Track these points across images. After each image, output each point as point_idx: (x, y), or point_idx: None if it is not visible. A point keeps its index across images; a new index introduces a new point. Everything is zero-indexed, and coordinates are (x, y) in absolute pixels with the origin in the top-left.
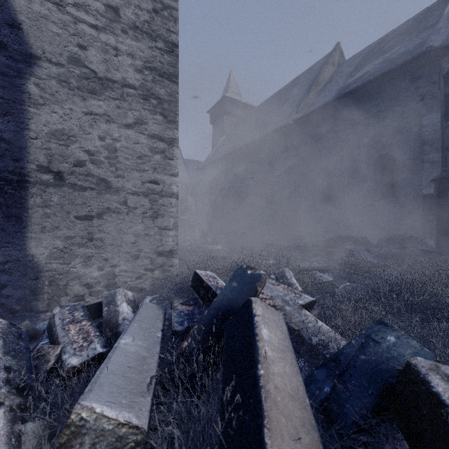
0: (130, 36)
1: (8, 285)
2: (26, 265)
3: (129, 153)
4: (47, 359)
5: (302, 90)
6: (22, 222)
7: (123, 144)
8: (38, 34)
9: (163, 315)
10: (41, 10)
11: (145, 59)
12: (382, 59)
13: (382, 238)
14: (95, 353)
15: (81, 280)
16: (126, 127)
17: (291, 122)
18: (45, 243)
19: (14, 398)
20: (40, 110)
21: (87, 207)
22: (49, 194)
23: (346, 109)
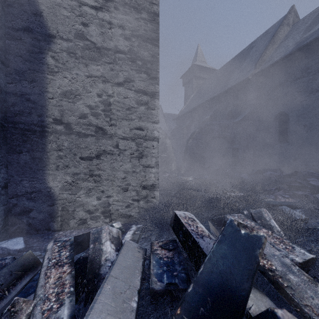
0: (121, 12)
1: (33, 210)
2: (45, 195)
3: (120, 106)
4: (17, 318)
5: (258, 50)
6: (43, 162)
7: (116, 99)
8: (54, 18)
9: (143, 259)
10: None
11: (132, 29)
12: None
13: None
14: None
15: (84, 207)
16: (118, 85)
17: (250, 77)
18: (59, 178)
19: None
20: (55, 76)
21: (88, 150)
22: (61, 141)
23: (303, 60)
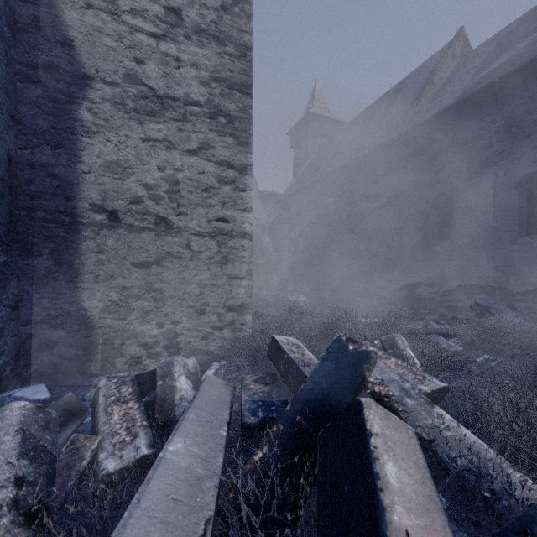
0: (194, 42)
1: (59, 343)
2: (78, 320)
3: (193, 185)
4: (81, 455)
5: (409, 96)
6: (74, 270)
7: (186, 174)
8: (91, 51)
9: (231, 396)
10: (94, 22)
11: (212, 69)
12: (530, 41)
13: (531, 289)
14: (138, 455)
15: (138, 339)
16: (189, 153)
17: (395, 137)
18: (99, 294)
19: (18, 533)
20: (93, 139)
21: (145, 252)
22: (103, 237)
23: (474, 115)
